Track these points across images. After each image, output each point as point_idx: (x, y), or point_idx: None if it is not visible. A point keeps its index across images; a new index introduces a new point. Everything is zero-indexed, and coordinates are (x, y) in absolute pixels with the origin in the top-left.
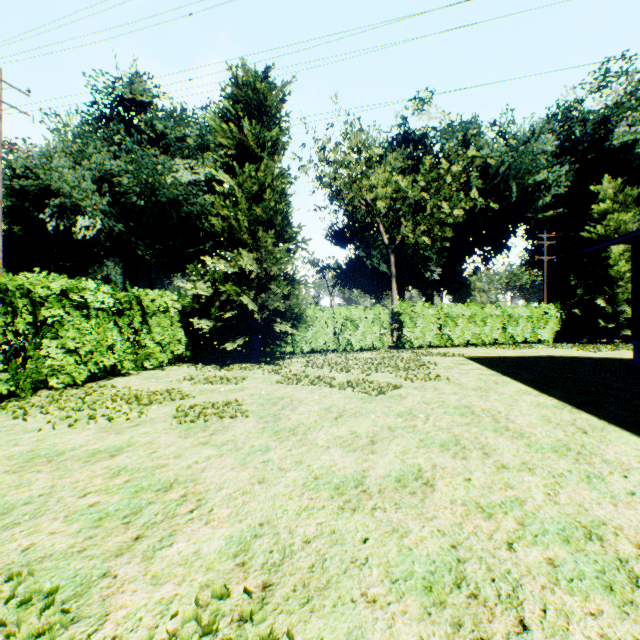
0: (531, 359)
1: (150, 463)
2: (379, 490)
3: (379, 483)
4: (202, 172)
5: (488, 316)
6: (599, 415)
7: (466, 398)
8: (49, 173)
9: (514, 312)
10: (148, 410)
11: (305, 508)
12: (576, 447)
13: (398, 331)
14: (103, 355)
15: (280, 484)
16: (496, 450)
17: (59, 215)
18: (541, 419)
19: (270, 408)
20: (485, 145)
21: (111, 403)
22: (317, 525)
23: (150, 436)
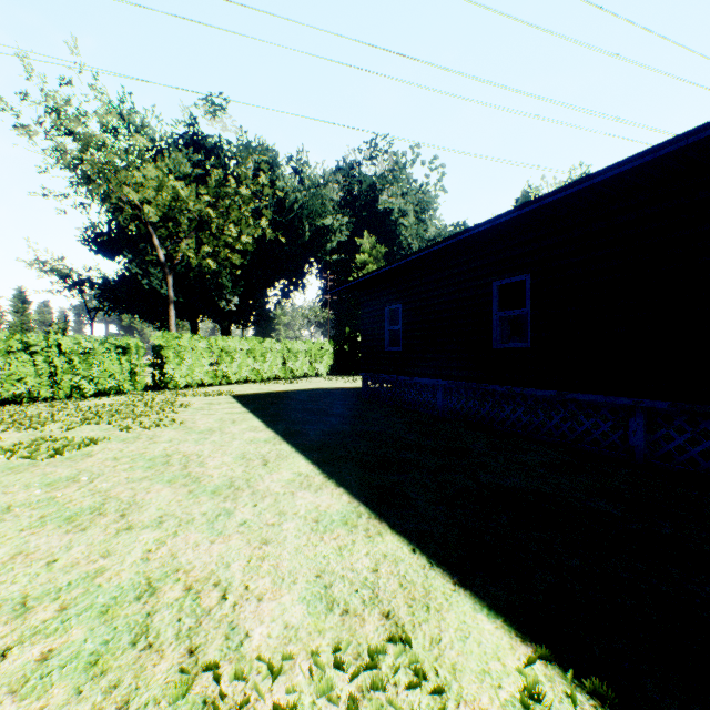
0: (295, 393)
1: None
2: None
3: None
4: None
5: (269, 351)
6: (297, 443)
7: (179, 444)
8: None
9: (294, 347)
10: None
11: None
12: (241, 482)
13: (160, 368)
14: None
15: None
16: (144, 507)
17: None
18: (238, 457)
19: None
20: (282, 177)
21: None
22: None
23: None
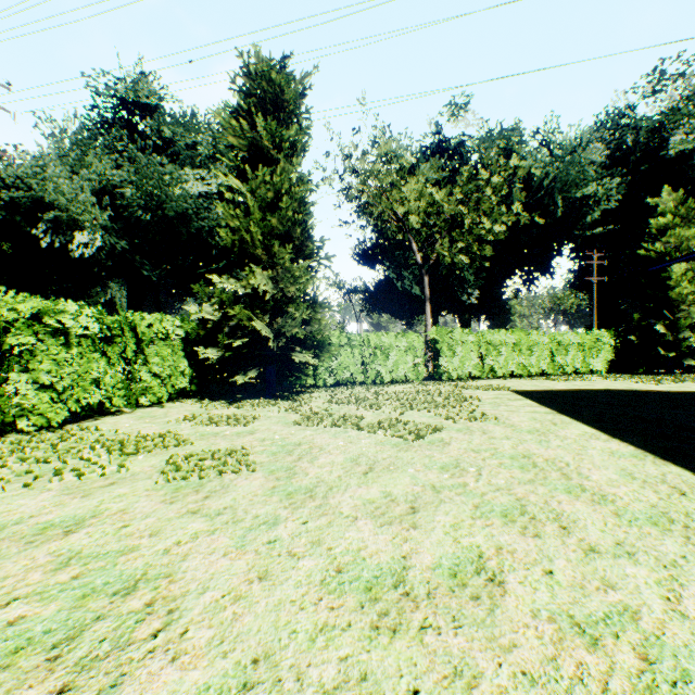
0: (587, 393)
1: (115, 545)
2: (428, 592)
3: (427, 579)
4: (215, 183)
5: (535, 344)
6: (692, 468)
7: (522, 444)
8: (42, 183)
9: (563, 339)
10: (131, 462)
11: (322, 628)
12: (680, 517)
13: (434, 361)
14: (86, 391)
15: (289, 582)
16: (577, 522)
17: (55, 231)
18: (622, 474)
19: (284, 458)
20: (528, 155)
21: (88, 452)
22: (340, 663)
23: (125, 501)
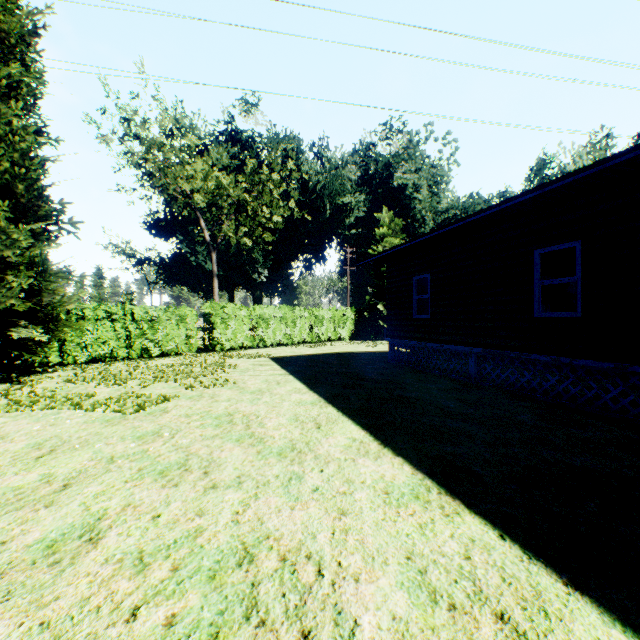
0: (324, 356)
1: None
2: None
3: (12, 560)
4: None
5: (298, 317)
6: (341, 407)
7: (237, 404)
8: None
9: (320, 314)
10: None
11: None
12: (302, 445)
13: (209, 333)
14: None
15: None
16: (222, 465)
17: None
18: (292, 418)
19: None
20: (306, 162)
21: None
22: None
23: None
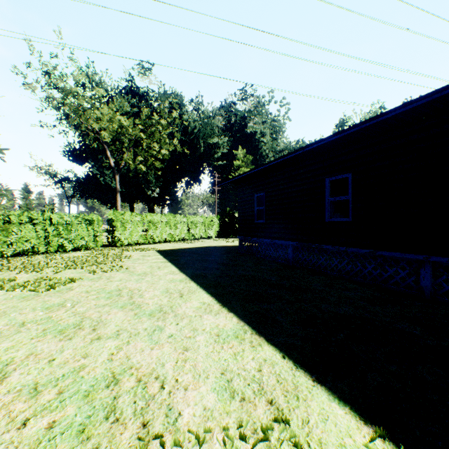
0: (196, 249)
1: None
2: None
3: None
4: None
5: (179, 222)
6: (200, 282)
7: (126, 282)
8: None
9: (195, 220)
10: None
11: None
12: (167, 308)
13: (112, 233)
14: None
15: None
16: (107, 324)
17: None
18: (164, 291)
19: None
20: (186, 113)
21: None
22: None
23: None
